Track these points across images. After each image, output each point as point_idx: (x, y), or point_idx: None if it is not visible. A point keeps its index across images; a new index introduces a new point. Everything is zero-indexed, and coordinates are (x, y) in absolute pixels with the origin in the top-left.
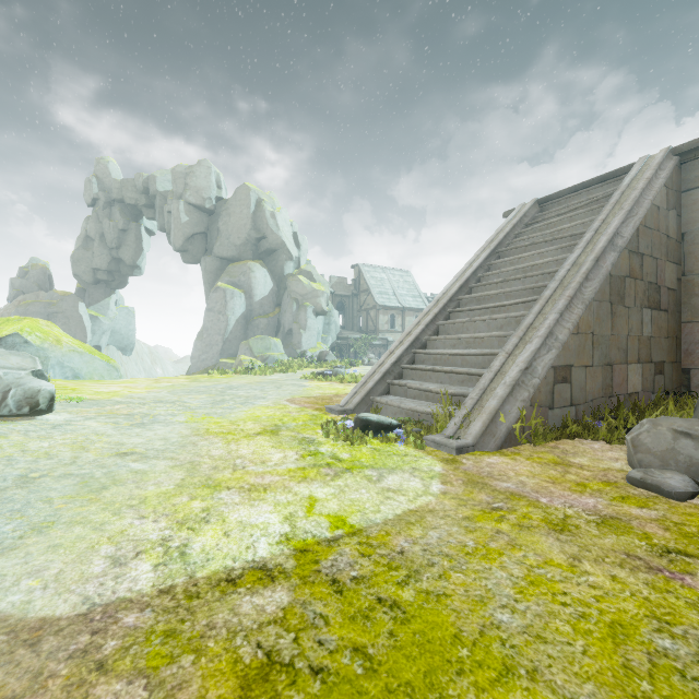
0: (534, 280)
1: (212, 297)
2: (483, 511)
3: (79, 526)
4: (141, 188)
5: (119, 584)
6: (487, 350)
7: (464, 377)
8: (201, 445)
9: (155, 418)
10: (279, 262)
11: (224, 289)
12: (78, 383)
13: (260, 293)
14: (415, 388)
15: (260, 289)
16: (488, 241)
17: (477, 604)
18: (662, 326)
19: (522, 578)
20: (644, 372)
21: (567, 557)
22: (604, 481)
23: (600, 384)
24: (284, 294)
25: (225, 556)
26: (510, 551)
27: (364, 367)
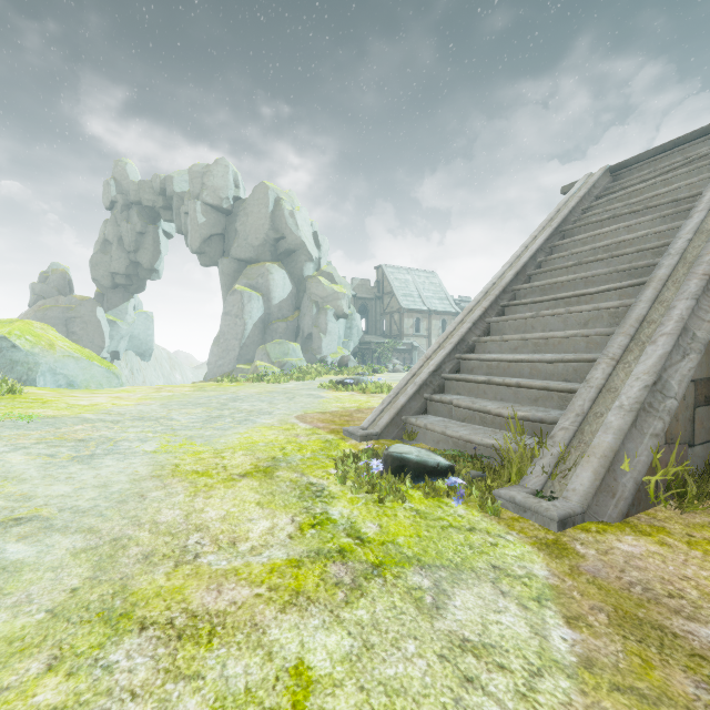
0: (626, 259)
1: (229, 300)
2: None
3: None
4: (158, 189)
5: None
6: (570, 354)
7: (539, 393)
8: (151, 498)
9: (115, 446)
10: (298, 263)
11: (241, 292)
12: (62, 393)
13: (278, 295)
14: (465, 406)
15: (278, 292)
16: (548, 219)
17: None
18: None
19: None
20: None
21: None
22: None
23: None
24: (303, 296)
25: None
26: None
27: (388, 374)
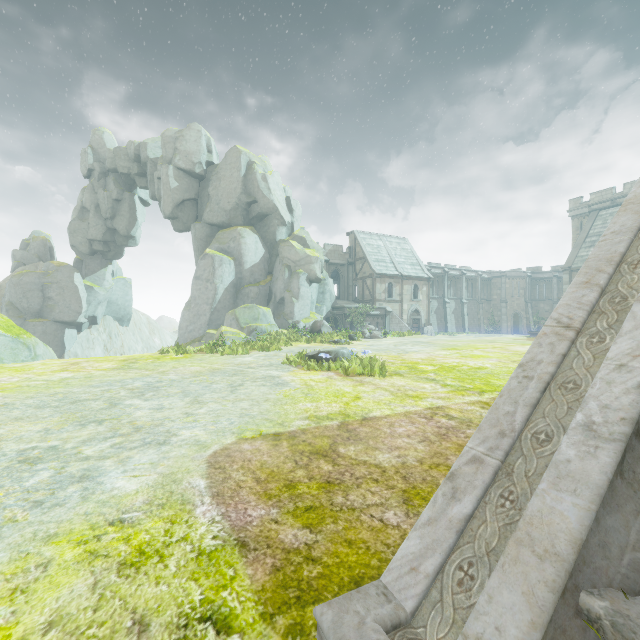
0: None
1: (200, 264)
2: None
3: None
4: (132, 156)
5: None
6: None
7: None
8: None
9: None
10: (270, 228)
11: (212, 256)
12: None
13: (250, 260)
14: None
15: (250, 256)
16: None
17: None
18: None
19: None
20: None
21: None
22: None
23: None
24: (276, 261)
25: None
26: None
27: (366, 341)
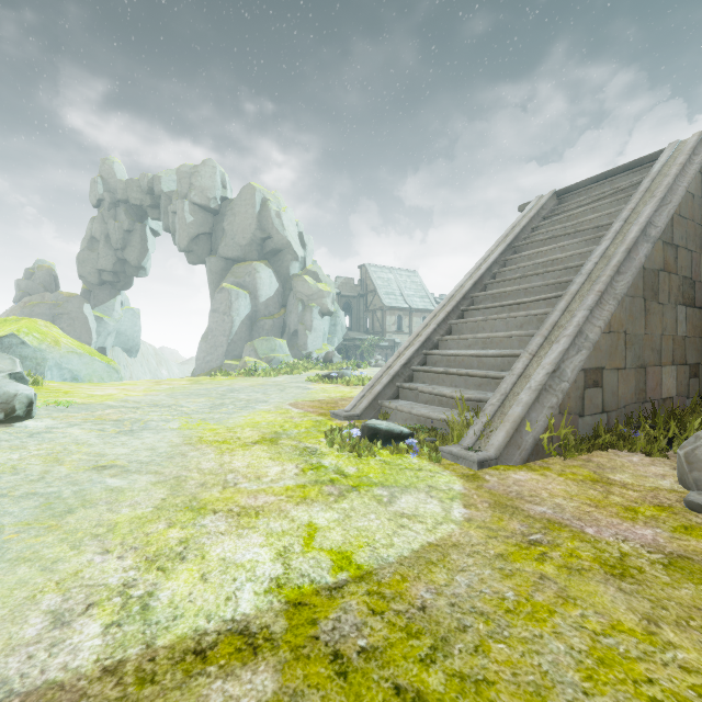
0: (556, 275)
1: (217, 298)
2: (518, 546)
3: (25, 566)
4: (146, 188)
5: (53, 658)
6: (507, 350)
7: (482, 380)
8: (191, 456)
9: (146, 425)
10: (284, 262)
11: (229, 290)
12: (74, 386)
13: (265, 293)
14: (427, 392)
15: (265, 290)
16: (503, 236)
17: (533, 699)
18: (697, 324)
19: (586, 653)
20: (679, 375)
21: (639, 618)
22: (656, 504)
23: (633, 389)
24: (289, 294)
25: (198, 612)
26: (562, 607)
27: (370, 369)
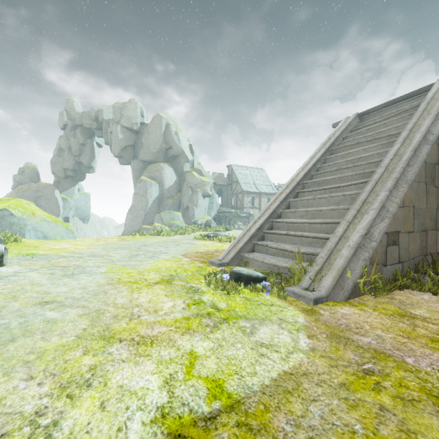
0: (361, 168)
1: (137, 186)
2: (356, 375)
3: None
4: (93, 117)
5: None
6: (329, 219)
7: (312, 240)
8: (110, 293)
9: (84, 269)
10: (180, 163)
11: (145, 181)
12: (43, 242)
13: (168, 183)
14: (274, 247)
15: (168, 181)
16: (323, 143)
17: None
18: None
19: None
20: None
21: None
22: None
23: (418, 246)
24: (183, 184)
25: None
26: None
27: (235, 231)
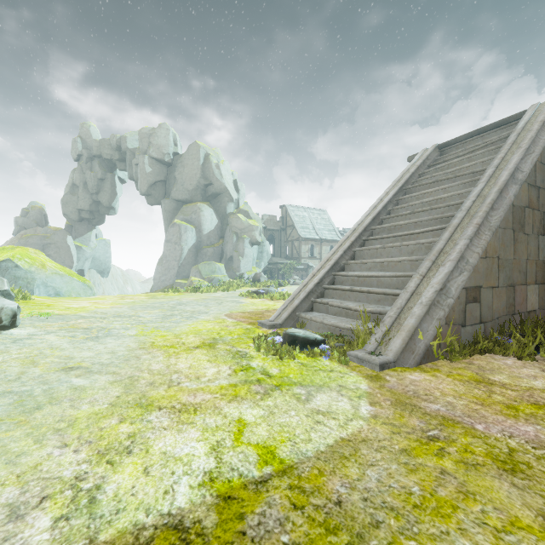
0: (440, 211)
1: (170, 231)
2: (419, 442)
3: None
4: (115, 146)
5: None
6: (401, 272)
7: (380, 296)
8: (144, 358)
9: (109, 332)
10: (222, 203)
11: (179, 225)
12: (56, 300)
13: (207, 228)
14: (336, 306)
15: (207, 225)
16: (396, 181)
17: None
18: None
19: None
20: (540, 292)
21: (534, 514)
22: (533, 402)
23: (504, 304)
24: (226, 228)
25: (138, 505)
26: (464, 502)
27: (290, 286)
